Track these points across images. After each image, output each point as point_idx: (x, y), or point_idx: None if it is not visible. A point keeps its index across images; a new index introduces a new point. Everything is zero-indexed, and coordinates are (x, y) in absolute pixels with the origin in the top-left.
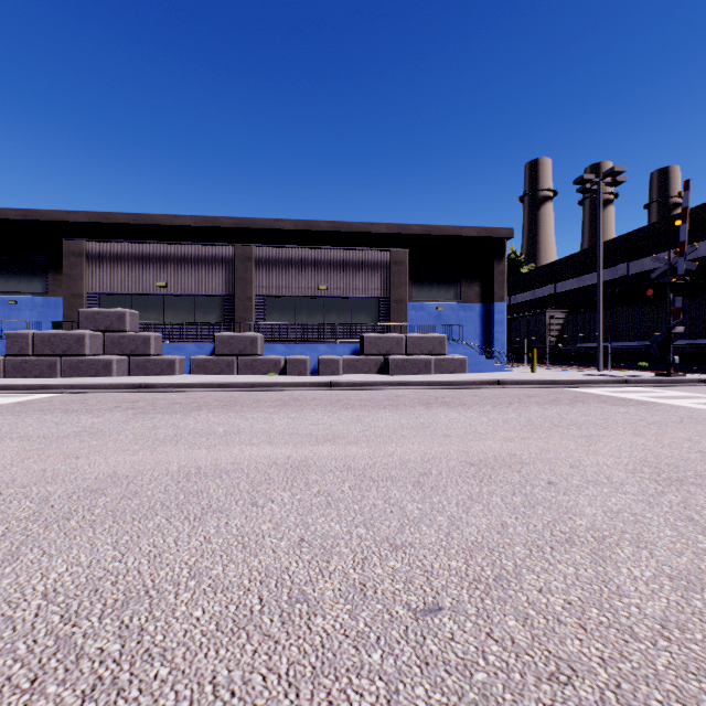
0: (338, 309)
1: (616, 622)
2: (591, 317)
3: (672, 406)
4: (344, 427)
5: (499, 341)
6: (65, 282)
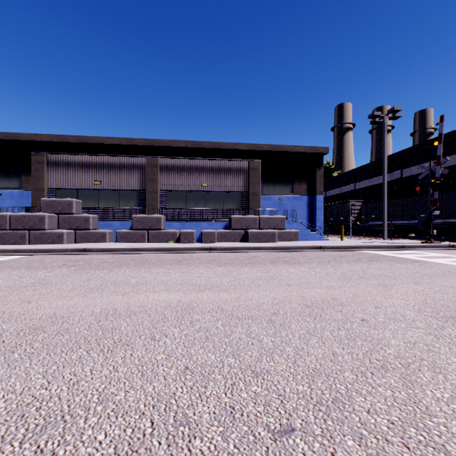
0: (214, 199)
1: (431, 441)
2: (378, 204)
3: (435, 263)
4: (218, 279)
5: (319, 220)
6: (32, 181)
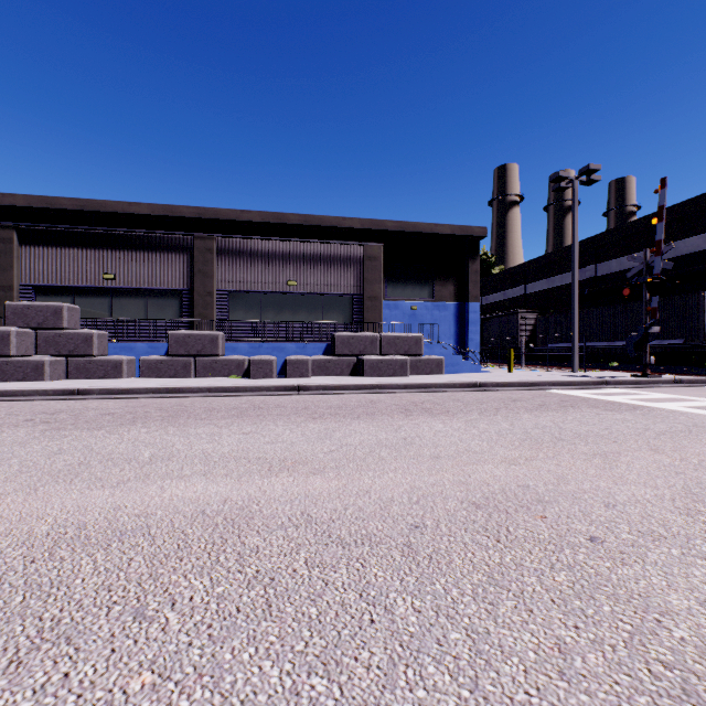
0: (308, 306)
1: None
2: (562, 317)
3: (667, 411)
4: (309, 446)
5: (473, 341)
6: None
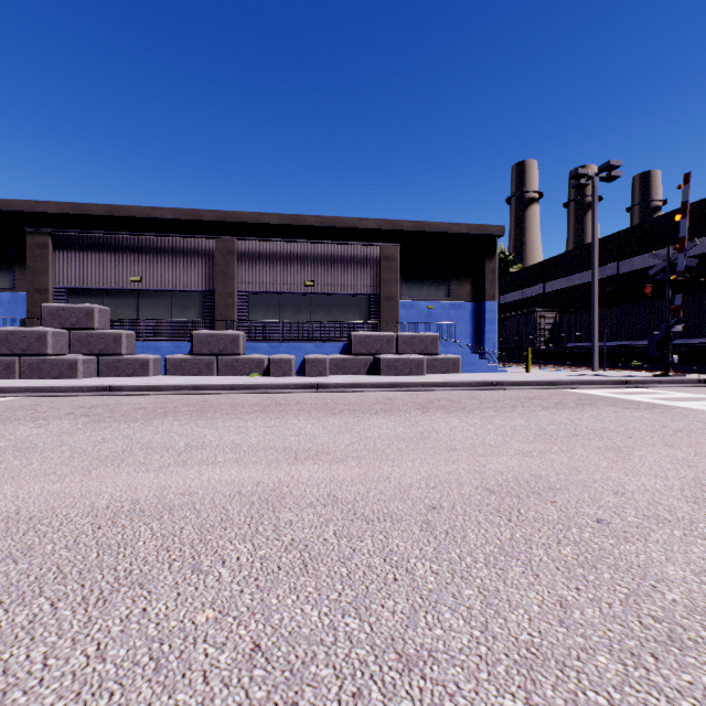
0: (325, 306)
1: None
2: (582, 316)
3: (687, 409)
4: (330, 438)
5: (490, 340)
6: (29, 276)
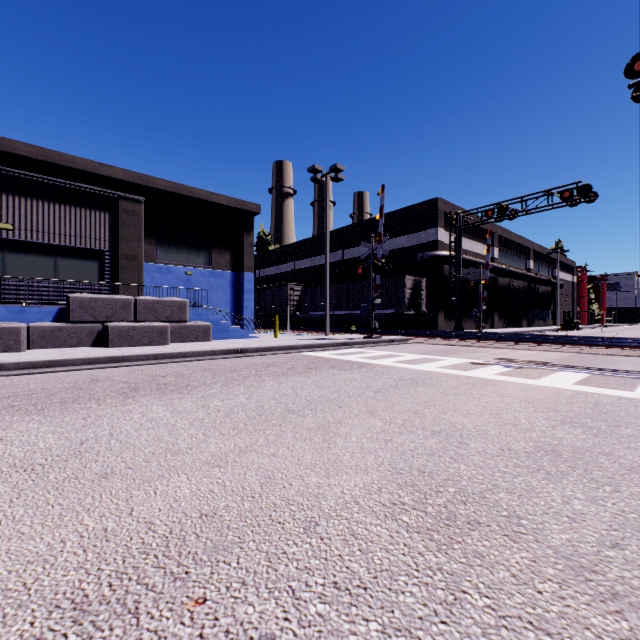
0: (34, 259)
1: None
2: (320, 290)
3: (383, 367)
4: None
5: (248, 308)
6: None
